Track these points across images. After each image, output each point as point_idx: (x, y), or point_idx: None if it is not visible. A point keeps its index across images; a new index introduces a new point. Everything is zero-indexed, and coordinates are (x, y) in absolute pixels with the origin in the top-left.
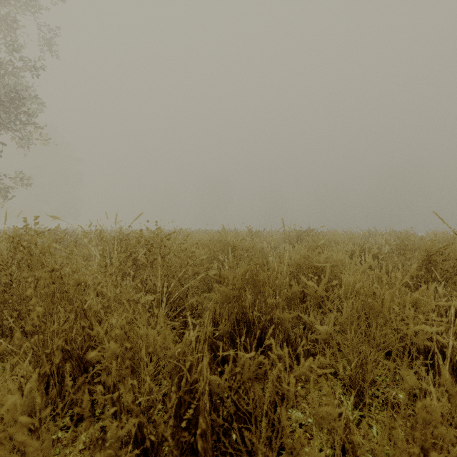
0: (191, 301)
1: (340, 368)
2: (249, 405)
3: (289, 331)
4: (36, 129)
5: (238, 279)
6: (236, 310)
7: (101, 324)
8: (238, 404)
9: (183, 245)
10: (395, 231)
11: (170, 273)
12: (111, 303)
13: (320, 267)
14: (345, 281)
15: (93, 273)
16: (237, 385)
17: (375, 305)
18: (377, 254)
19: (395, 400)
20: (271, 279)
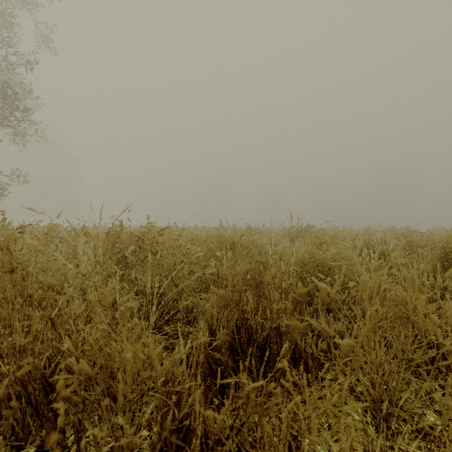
0: (185, 303)
1: (384, 409)
2: (256, 450)
3: (297, 340)
4: (32, 125)
5: (238, 280)
6: (236, 315)
7: (72, 336)
8: (241, 448)
9: (178, 241)
10: (395, 228)
11: (162, 272)
12: (94, 306)
13: (328, 265)
14: (365, 283)
15: (62, 274)
16: (240, 423)
17: (391, 308)
18: (383, 251)
19: (435, 432)
20: (277, 280)
